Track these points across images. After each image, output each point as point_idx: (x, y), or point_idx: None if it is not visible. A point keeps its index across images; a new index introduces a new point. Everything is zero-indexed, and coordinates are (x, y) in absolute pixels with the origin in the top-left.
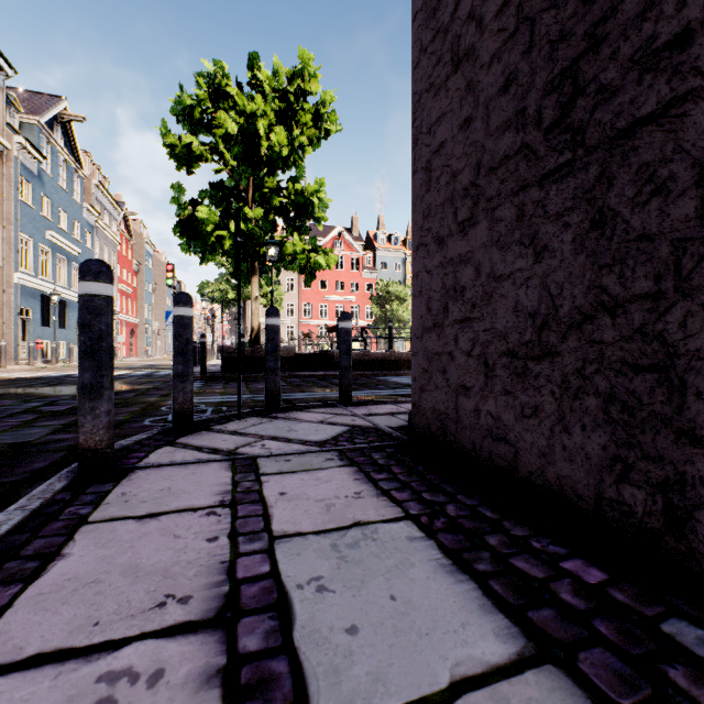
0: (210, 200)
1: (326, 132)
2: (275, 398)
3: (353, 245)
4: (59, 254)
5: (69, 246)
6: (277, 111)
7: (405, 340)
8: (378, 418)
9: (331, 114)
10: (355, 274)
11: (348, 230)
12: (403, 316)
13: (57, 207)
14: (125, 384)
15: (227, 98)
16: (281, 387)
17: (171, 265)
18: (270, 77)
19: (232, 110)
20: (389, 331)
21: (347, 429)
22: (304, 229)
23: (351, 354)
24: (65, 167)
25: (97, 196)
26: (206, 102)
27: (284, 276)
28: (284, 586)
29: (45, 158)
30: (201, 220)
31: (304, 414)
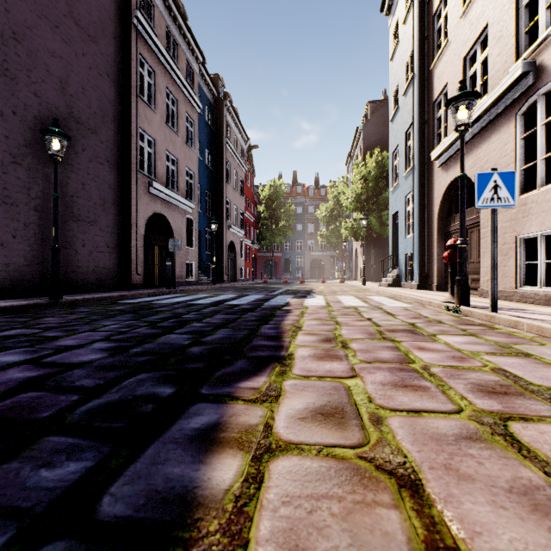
0: None
1: None
2: None
3: None
4: None
5: None
6: None
7: None
8: None
9: None
10: None
11: None
12: None
13: None
14: None
15: None
16: None
17: None
18: None
19: None
20: None
21: None
22: None
23: None
24: None
25: None
26: None
27: None
28: (6, 302)
29: None
30: None
31: None
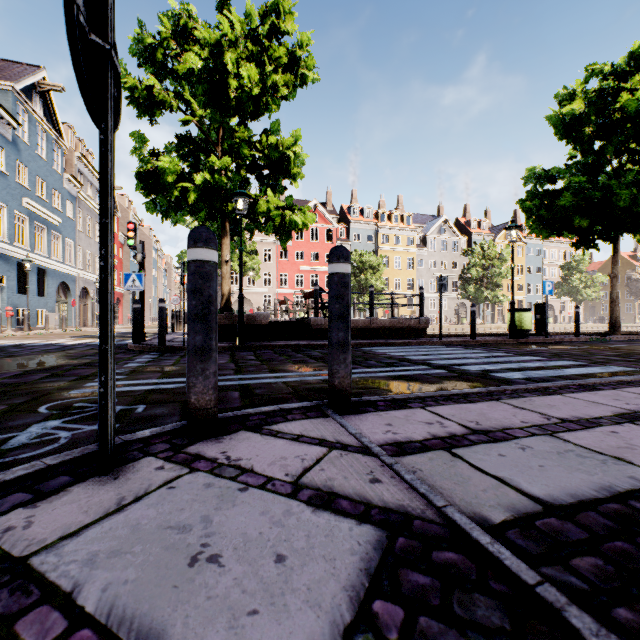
0: (177, 155)
1: (302, 80)
2: (205, 407)
3: (328, 218)
4: (38, 222)
5: (48, 215)
6: (249, 56)
7: (384, 307)
8: (428, 466)
9: (308, 59)
10: (330, 245)
11: (322, 204)
12: (376, 285)
13: (35, 175)
14: (62, 357)
15: (194, 42)
16: (246, 363)
17: (132, 224)
18: (241, 20)
19: (197, 46)
20: (371, 297)
21: (373, 547)
22: (278, 188)
23: (349, 320)
24: (44, 137)
25: (79, 168)
26: (169, 43)
27: (262, 247)
28: None
29: (20, 125)
30: (162, 170)
31: (260, 443)
